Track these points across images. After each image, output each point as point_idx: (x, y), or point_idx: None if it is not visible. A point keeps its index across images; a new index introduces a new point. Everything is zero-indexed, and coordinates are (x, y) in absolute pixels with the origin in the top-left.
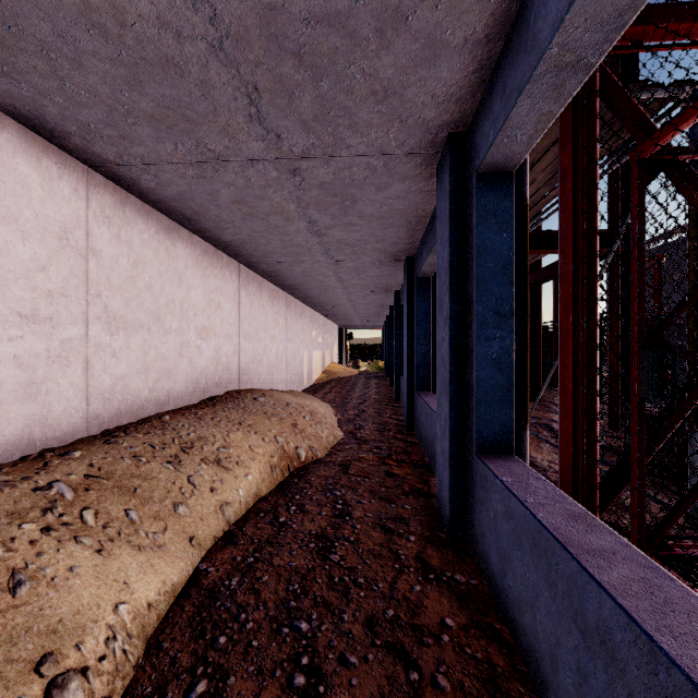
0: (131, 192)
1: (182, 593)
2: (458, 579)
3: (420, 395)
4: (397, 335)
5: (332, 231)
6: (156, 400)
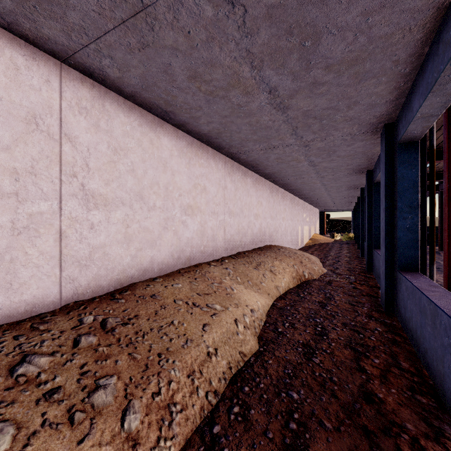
0: (235, 161)
1: (271, 307)
2: (386, 321)
3: (375, 250)
4: (362, 216)
5: (321, 164)
6: (241, 246)
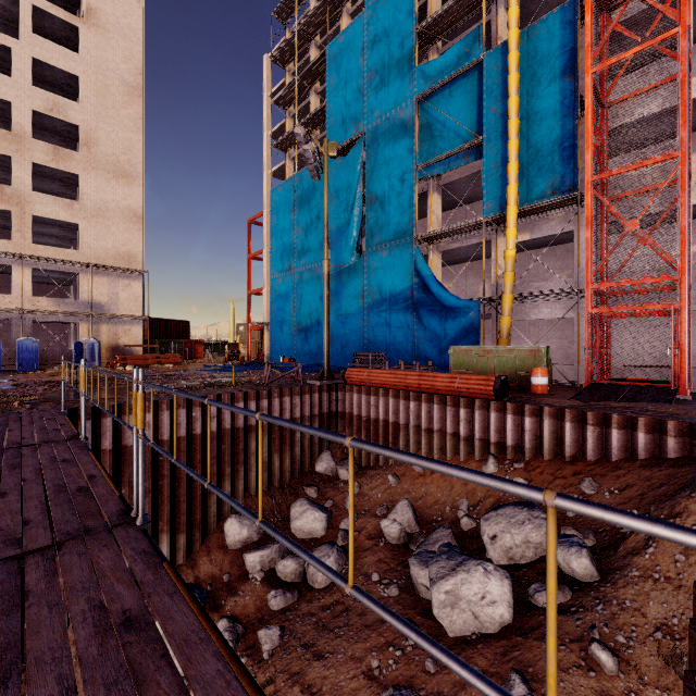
0: None
1: None
2: None
3: None
4: None
5: None
6: None
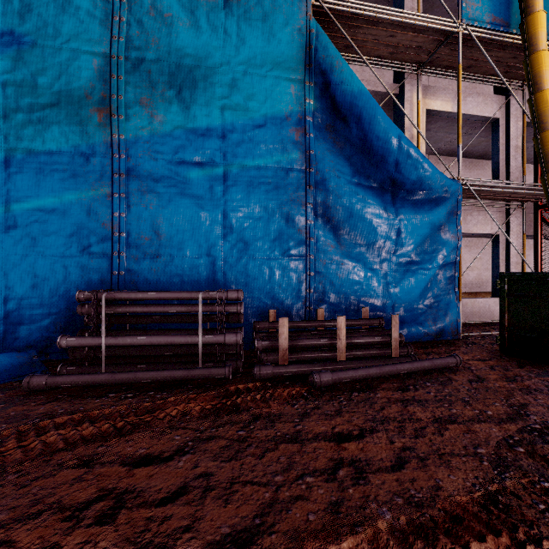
0: None
1: None
2: None
3: None
4: None
5: None
6: None
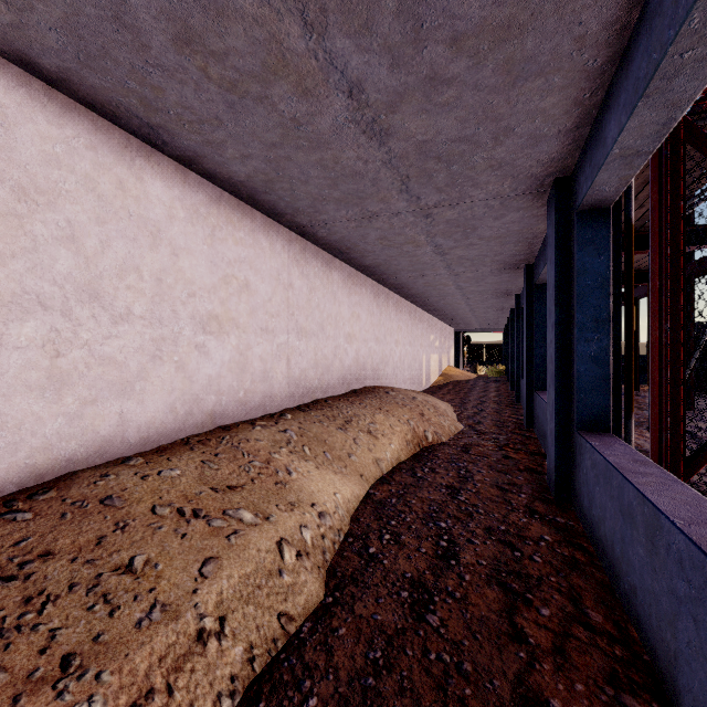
0: (309, 240)
1: (363, 501)
2: (558, 520)
3: (538, 393)
4: (517, 338)
5: (454, 251)
6: (321, 388)
